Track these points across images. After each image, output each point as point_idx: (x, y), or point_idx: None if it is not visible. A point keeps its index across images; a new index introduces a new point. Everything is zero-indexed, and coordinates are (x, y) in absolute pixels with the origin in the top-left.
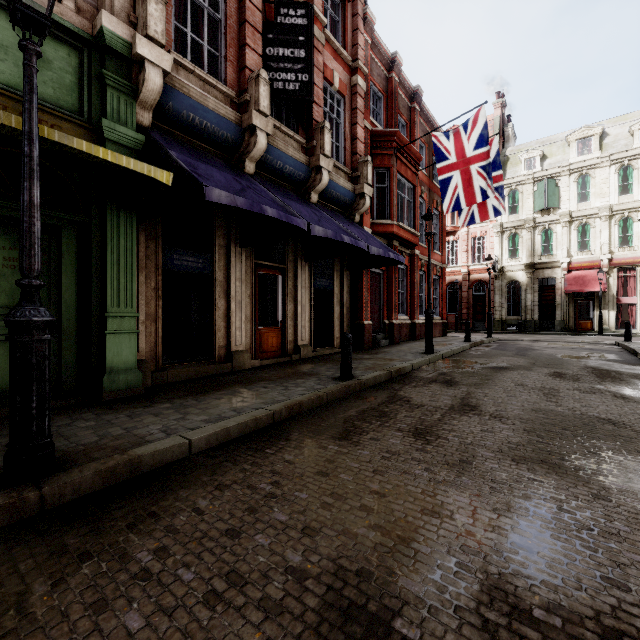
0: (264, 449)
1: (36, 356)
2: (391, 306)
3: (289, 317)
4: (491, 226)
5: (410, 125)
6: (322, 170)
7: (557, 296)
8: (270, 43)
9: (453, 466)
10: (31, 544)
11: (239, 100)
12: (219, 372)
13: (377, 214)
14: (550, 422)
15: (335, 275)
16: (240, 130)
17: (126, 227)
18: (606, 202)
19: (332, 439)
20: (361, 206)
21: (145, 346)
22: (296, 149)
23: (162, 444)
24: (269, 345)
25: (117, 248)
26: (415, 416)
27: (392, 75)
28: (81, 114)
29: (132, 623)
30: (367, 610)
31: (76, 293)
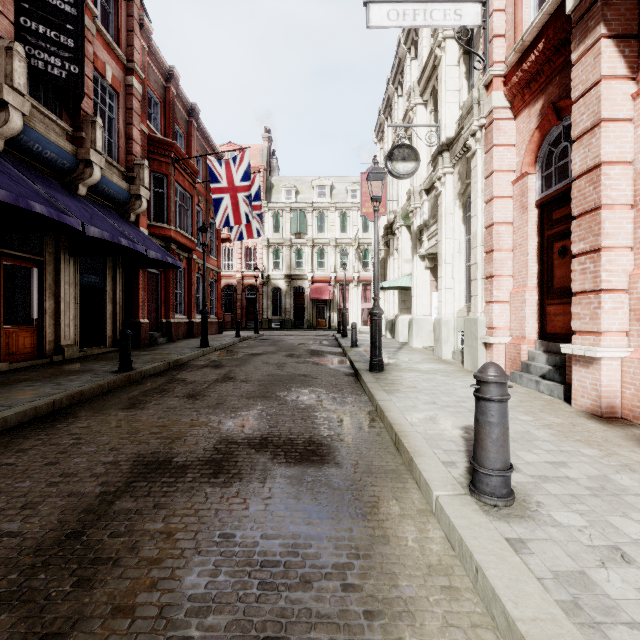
0: (54, 426)
1: None
2: (169, 306)
3: (48, 315)
4: (260, 240)
5: (188, 137)
6: (93, 165)
7: (306, 301)
8: (26, 13)
9: (212, 407)
10: None
11: None
12: None
13: (154, 216)
14: (274, 379)
15: (107, 272)
16: None
17: None
18: (334, 236)
19: (121, 410)
20: (137, 207)
21: None
22: (60, 136)
23: None
24: (20, 346)
25: None
26: (189, 388)
27: (170, 86)
28: None
29: None
30: (159, 461)
31: None
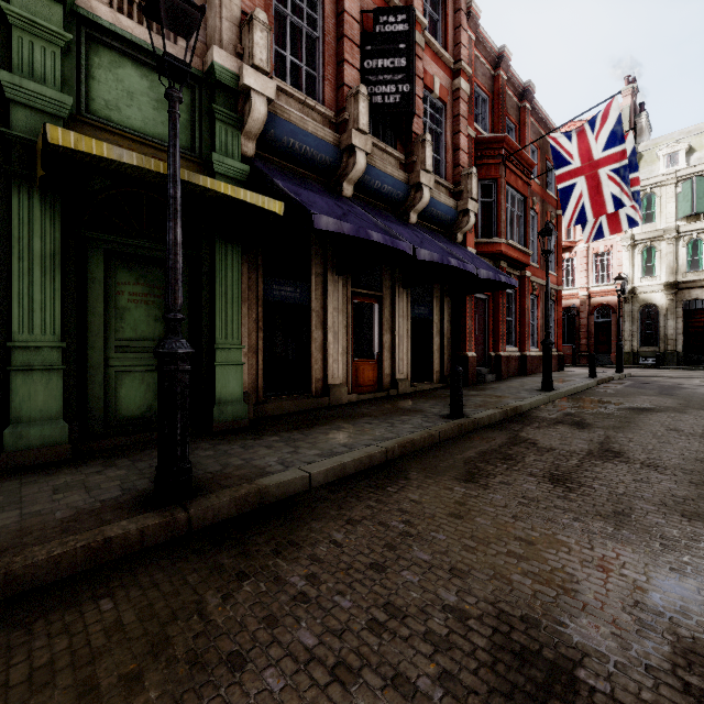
0: (385, 487)
1: (180, 386)
2: (498, 336)
3: (386, 349)
4: (618, 239)
5: (519, 127)
6: (423, 187)
7: None
8: (368, 55)
9: (607, 518)
10: (191, 560)
11: (337, 120)
12: (317, 406)
13: (482, 232)
14: None
15: (434, 302)
16: (338, 151)
17: (233, 259)
18: None
19: (456, 481)
20: (464, 224)
21: (247, 378)
22: (395, 166)
23: (285, 476)
24: (365, 379)
25: (225, 280)
26: (547, 460)
27: (499, 73)
28: (193, 150)
29: (306, 640)
30: (543, 656)
31: (188, 325)
